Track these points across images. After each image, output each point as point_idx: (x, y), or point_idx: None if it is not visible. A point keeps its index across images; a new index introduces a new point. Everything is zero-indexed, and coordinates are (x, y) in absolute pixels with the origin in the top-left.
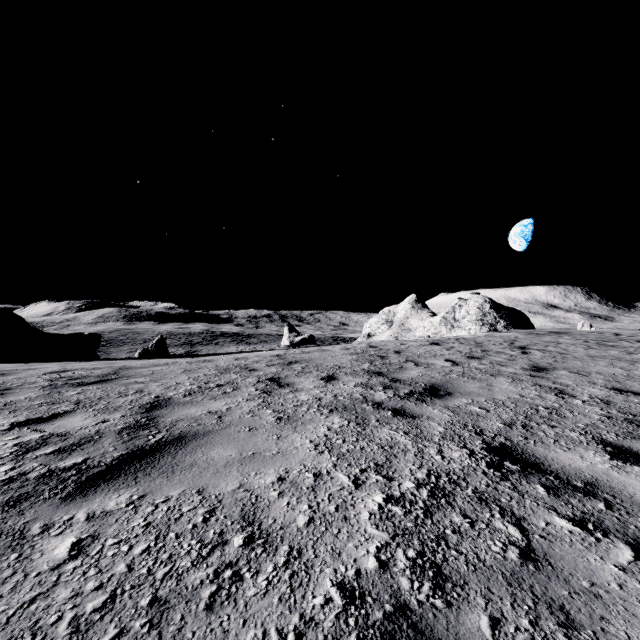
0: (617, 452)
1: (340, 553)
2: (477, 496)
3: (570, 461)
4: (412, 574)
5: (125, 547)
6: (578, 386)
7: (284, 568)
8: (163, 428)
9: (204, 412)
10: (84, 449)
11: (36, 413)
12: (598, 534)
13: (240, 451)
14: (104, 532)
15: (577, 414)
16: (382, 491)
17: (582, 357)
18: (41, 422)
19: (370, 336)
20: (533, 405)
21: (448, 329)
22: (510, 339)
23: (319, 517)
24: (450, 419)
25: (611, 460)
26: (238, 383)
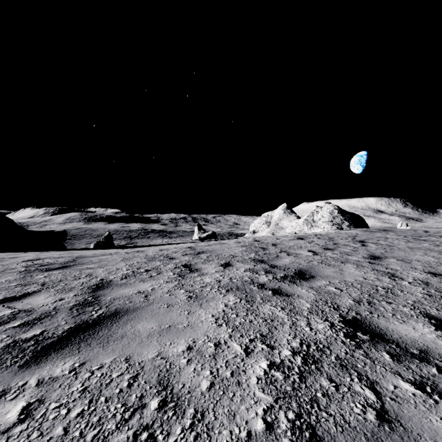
0: (439, 324)
1: (234, 415)
2: (339, 362)
3: (406, 332)
4: (292, 435)
5: (64, 411)
6: (404, 271)
7: (190, 430)
8: (103, 305)
9: (135, 292)
10: (43, 323)
11: (11, 293)
12: (435, 396)
13: (159, 324)
14: (49, 397)
15: (406, 293)
16: (266, 358)
17: (404, 248)
18: (14, 300)
19: (255, 232)
20: (374, 286)
21: (309, 227)
22: (352, 235)
23: (218, 382)
24: (314, 297)
25: (436, 331)
26: (161, 269)
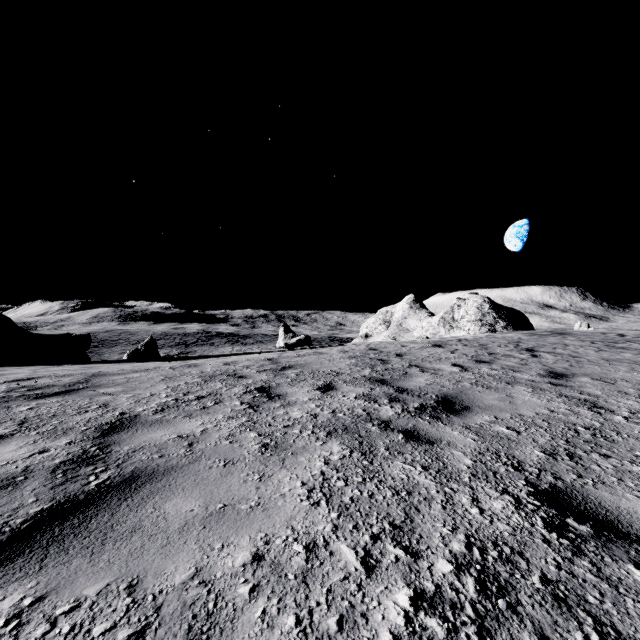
0: None
1: None
2: (550, 591)
3: None
4: None
5: None
6: (610, 397)
7: None
8: (113, 462)
9: (172, 436)
10: None
11: None
12: None
13: (206, 502)
14: None
15: (627, 437)
16: (407, 581)
17: (597, 361)
18: None
19: (367, 336)
20: (569, 424)
21: (447, 329)
22: (514, 340)
23: None
24: (476, 445)
25: None
26: (222, 394)
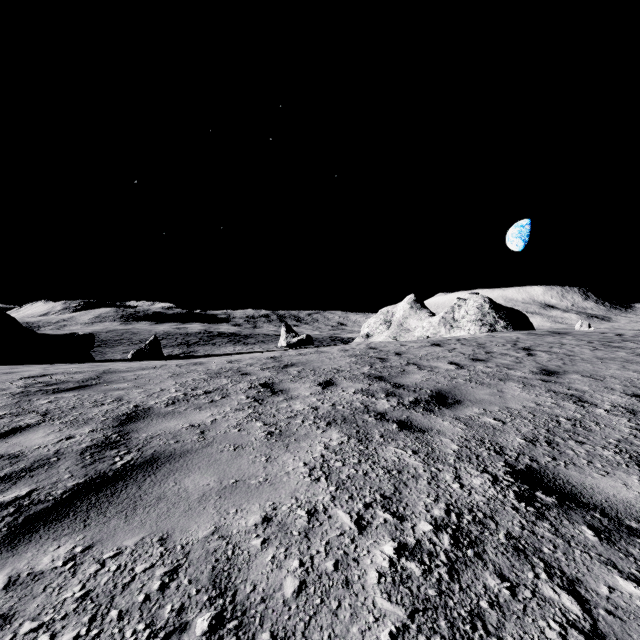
0: None
1: None
2: (512, 544)
3: (613, 490)
4: None
5: (44, 637)
6: (596, 392)
7: None
8: (134, 447)
9: (185, 425)
10: (34, 476)
11: None
12: None
13: (220, 478)
14: (22, 610)
15: (604, 427)
16: (392, 537)
17: (591, 359)
18: None
19: (368, 336)
20: (553, 415)
21: (447, 329)
22: (512, 340)
23: (313, 580)
24: (463, 434)
25: None
26: (228, 389)
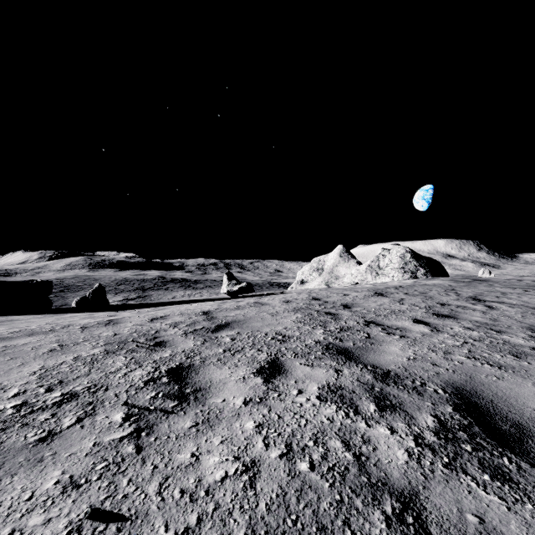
0: None
1: None
2: None
3: None
4: None
5: None
6: None
7: None
8: None
9: None
10: None
11: None
12: None
13: None
14: None
15: None
16: None
17: None
18: None
19: (303, 282)
20: None
21: (373, 276)
22: (448, 288)
23: None
24: None
25: None
26: (108, 388)
